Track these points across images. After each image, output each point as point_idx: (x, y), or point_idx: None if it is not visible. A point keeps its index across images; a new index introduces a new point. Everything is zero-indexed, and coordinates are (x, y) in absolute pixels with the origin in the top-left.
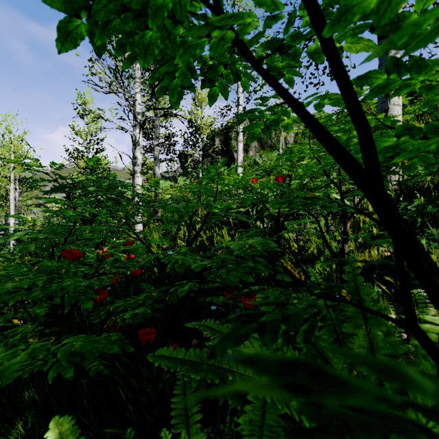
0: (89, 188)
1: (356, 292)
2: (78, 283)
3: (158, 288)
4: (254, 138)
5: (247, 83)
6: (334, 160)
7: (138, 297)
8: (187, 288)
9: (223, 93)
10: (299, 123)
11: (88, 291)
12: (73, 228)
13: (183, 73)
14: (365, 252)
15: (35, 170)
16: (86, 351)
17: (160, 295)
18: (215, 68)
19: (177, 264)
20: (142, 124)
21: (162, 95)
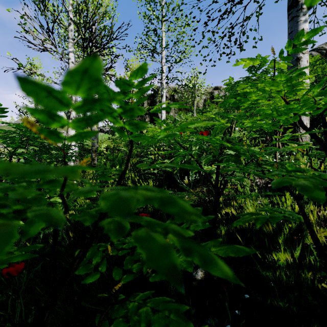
0: None
1: None
2: None
3: None
4: None
5: None
6: None
7: None
8: None
9: None
10: None
11: None
12: None
13: None
14: None
15: None
16: None
17: None
18: None
19: None
20: None
21: None
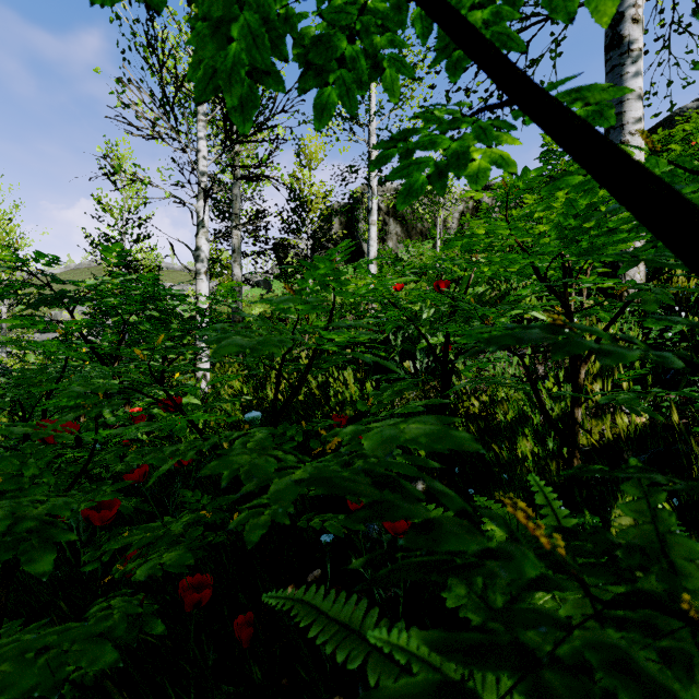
0: (106, 299)
1: (660, 551)
2: (24, 511)
3: (216, 498)
4: (411, 196)
5: (397, 82)
6: (559, 247)
7: (173, 520)
8: (267, 519)
9: (345, 102)
10: (503, 168)
11: (52, 523)
12: (61, 374)
13: (251, 29)
14: (604, 418)
15: (9, 267)
16: (16, 695)
17: (219, 515)
18: (328, 41)
19: (245, 466)
20: (208, 191)
21: (210, 96)
